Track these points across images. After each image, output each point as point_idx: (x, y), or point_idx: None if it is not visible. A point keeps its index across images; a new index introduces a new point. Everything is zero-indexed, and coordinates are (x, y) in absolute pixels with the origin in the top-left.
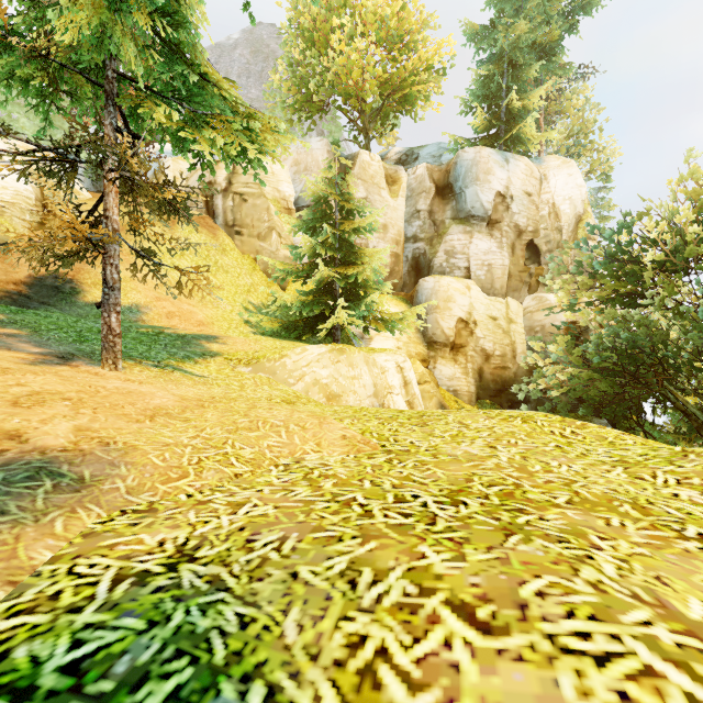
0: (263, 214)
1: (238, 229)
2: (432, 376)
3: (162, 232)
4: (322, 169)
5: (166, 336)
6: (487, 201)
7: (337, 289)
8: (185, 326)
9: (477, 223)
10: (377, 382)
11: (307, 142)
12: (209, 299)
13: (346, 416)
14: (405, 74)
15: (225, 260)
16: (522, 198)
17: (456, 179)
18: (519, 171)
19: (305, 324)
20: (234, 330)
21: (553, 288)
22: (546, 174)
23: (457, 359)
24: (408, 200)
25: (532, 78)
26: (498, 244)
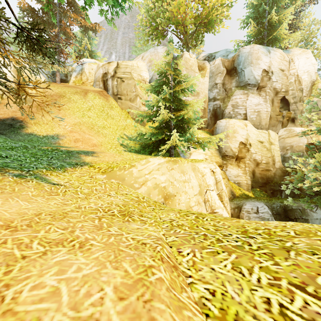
0: (132, 88)
1: (119, 96)
2: (225, 174)
3: (79, 98)
4: (163, 56)
5: (58, 151)
6: (257, 75)
7: (172, 125)
8: (84, 147)
9: (251, 88)
10: (200, 184)
11: (155, 49)
12: (101, 132)
13: (184, 239)
14: (209, 10)
15: (112, 112)
16: (278, 72)
17: (238, 64)
18: (276, 57)
19: (154, 145)
20: (113, 149)
21: (297, 124)
22: (292, 58)
23: (239, 165)
24: (210, 78)
25: (284, 3)
26: (263, 99)
